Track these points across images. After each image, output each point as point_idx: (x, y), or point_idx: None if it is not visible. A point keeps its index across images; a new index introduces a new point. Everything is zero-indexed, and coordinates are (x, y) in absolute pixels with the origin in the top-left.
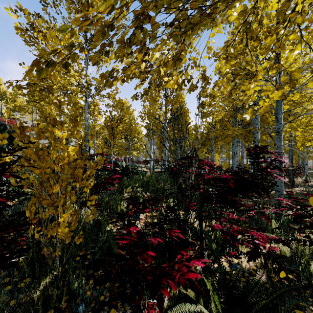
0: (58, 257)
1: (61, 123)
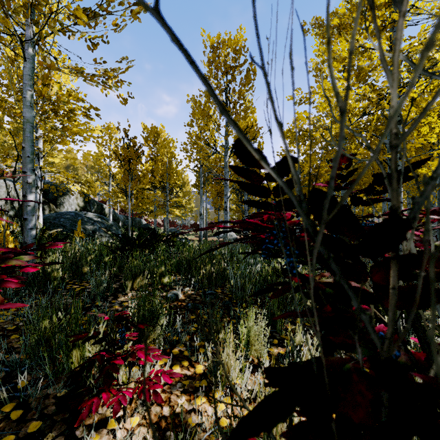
0: None
1: None
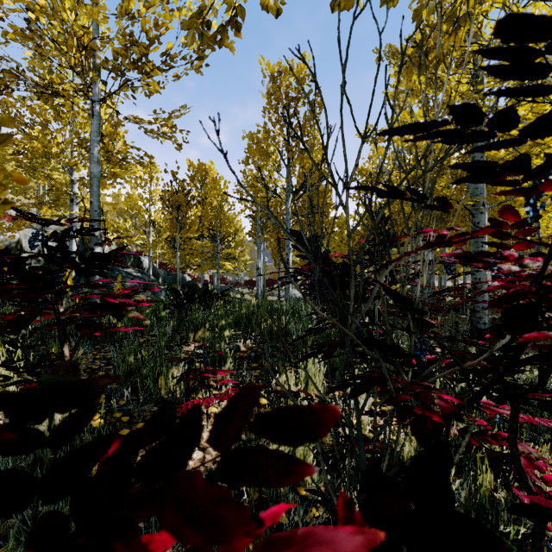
0: None
1: None
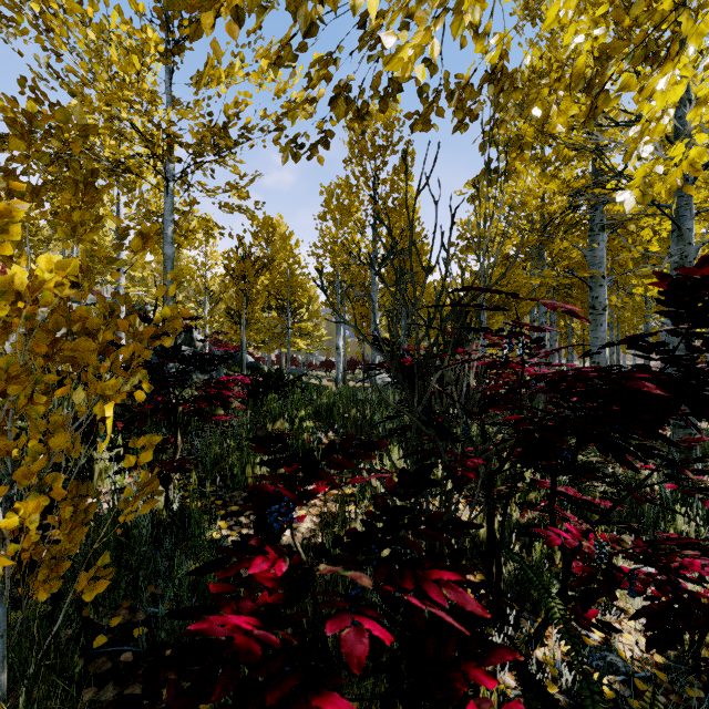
0: (7, 655)
1: (37, 192)
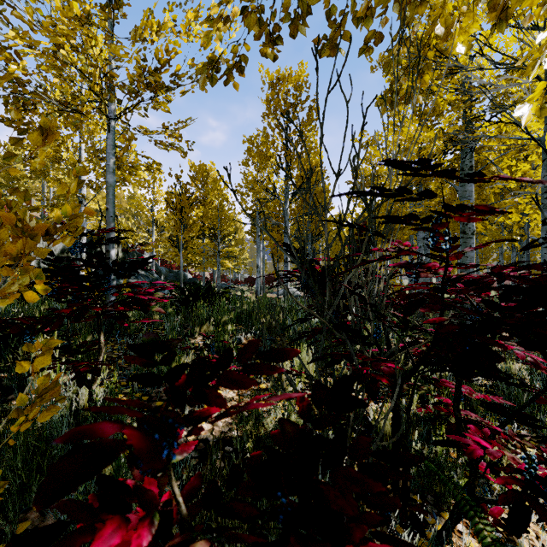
0: None
1: None
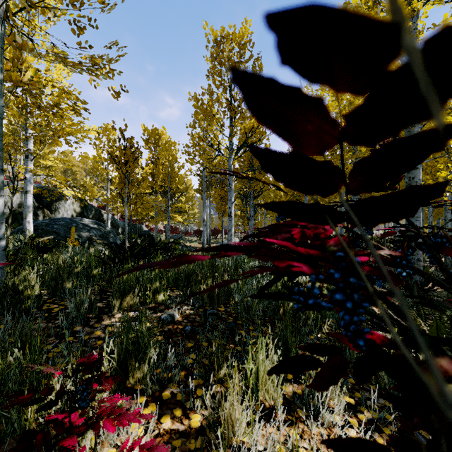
0: None
1: None
